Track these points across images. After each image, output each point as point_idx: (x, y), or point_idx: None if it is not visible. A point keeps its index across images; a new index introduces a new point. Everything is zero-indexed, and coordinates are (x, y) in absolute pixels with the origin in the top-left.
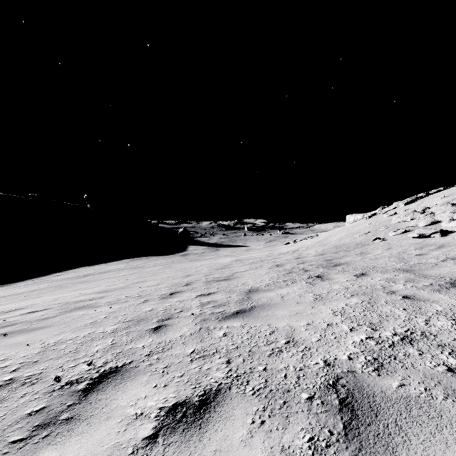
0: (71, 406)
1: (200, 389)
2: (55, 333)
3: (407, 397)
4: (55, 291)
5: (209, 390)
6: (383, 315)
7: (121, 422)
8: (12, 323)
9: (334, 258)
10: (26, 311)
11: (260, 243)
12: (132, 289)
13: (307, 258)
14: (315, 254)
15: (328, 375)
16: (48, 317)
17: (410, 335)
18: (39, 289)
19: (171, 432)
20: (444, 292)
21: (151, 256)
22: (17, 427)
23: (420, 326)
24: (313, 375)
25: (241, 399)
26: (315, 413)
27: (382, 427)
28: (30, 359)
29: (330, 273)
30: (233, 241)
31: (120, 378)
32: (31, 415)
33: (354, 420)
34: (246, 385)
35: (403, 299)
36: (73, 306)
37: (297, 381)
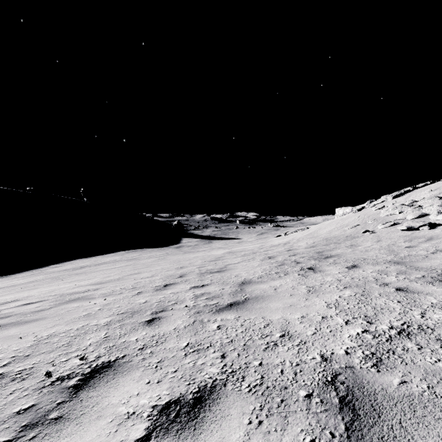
0: (61, 404)
1: (194, 385)
2: (48, 325)
3: (410, 396)
4: (51, 282)
5: (203, 387)
6: (378, 307)
7: (112, 422)
8: (7, 315)
9: (325, 250)
10: (22, 302)
11: (252, 235)
12: (127, 281)
13: (298, 250)
14: (306, 246)
15: (326, 371)
16: (43, 309)
17: (407, 329)
18: (36, 281)
19: (164, 433)
20: (437, 284)
21: (146, 248)
22: (4, 427)
23: (416, 319)
24: (310, 371)
25: (236, 396)
26: (314, 413)
27: (387, 429)
28: (22, 353)
29: (322, 265)
30: (225, 234)
31: (112, 374)
32: (19, 413)
33: (356, 421)
34: (242, 381)
35: (397, 291)
36: (68, 297)
37: (294, 377)
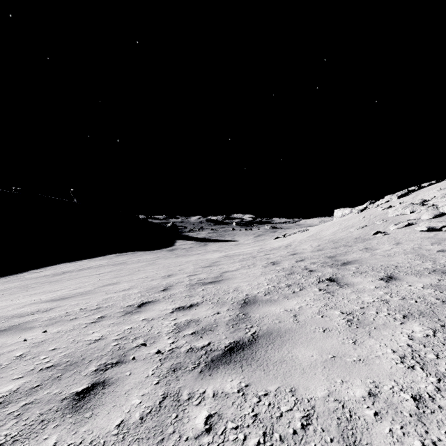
0: None
1: None
2: None
3: None
4: (14, 294)
5: None
6: None
7: None
8: None
9: (337, 254)
10: None
11: (249, 237)
12: (96, 296)
13: (305, 254)
14: (313, 250)
15: None
16: None
17: None
18: (3, 290)
19: None
20: None
21: (137, 251)
22: None
23: None
24: None
25: None
26: None
27: None
28: None
29: (345, 276)
30: (221, 236)
31: None
32: None
33: None
34: None
35: None
36: (0, 325)
37: None
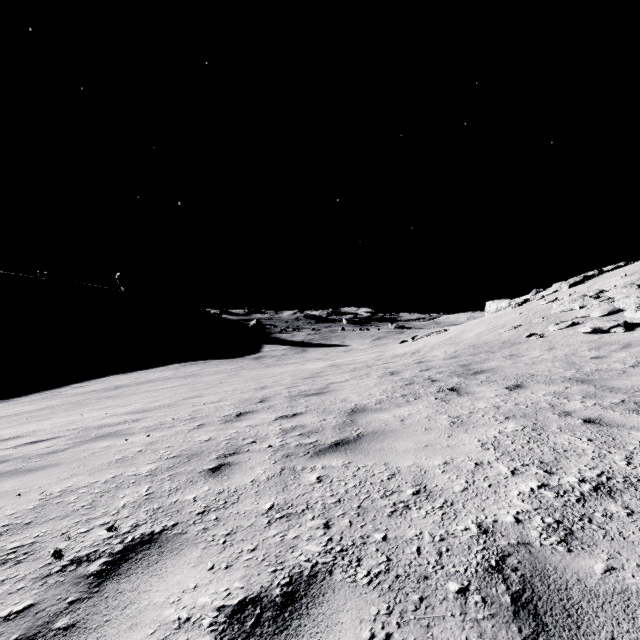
0: (75, 603)
1: (283, 573)
2: (63, 475)
3: (624, 592)
4: (71, 409)
5: (297, 576)
6: (559, 449)
7: (153, 635)
8: (1, 460)
9: (472, 362)
10: (25, 440)
11: (364, 341)
12: (182, 408)
13: (433, 362)
14: (445, 357)
15: (488, 550)
16: (56, 450)
17: (607, 483)
18: (50, 407)
19: None
20: None
21: (210, 359)
22: None
23: (619, 467)
24: (462, 550)
25: (350, 592)
26: (474, 620)
27: None
28: (20, 519)
29: (470, 385)
30: (326, 339)
31: (156, 553)
32: (8, 619)
33: (542, 634)
34: (357, 566)
35: (585, 424)
36: (95, 433)
37: (438, 560)
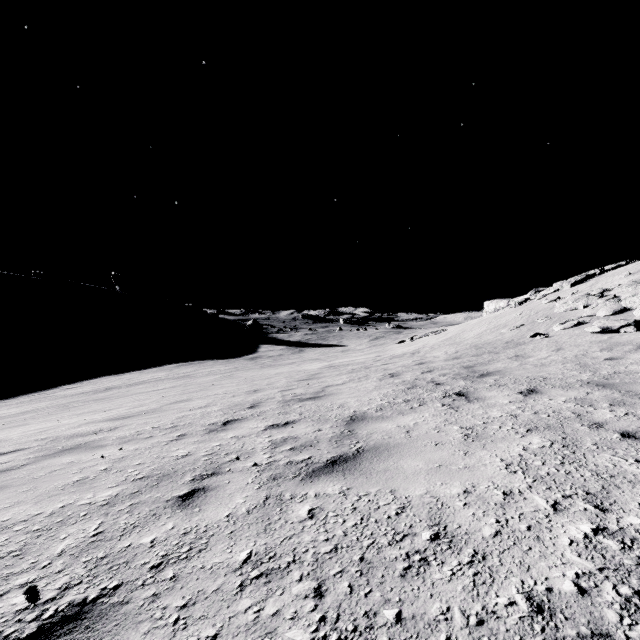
0: None
1: None
2: (3, 504)
3: None
4: (53, 414)
5: None
6: (604, 473)
7: None
8: None
9: (477, 363)
10: None
11: (362, 341)
12: (166, 414)
13: (435, 363)
14: (447, 358)
15: None
16: (11, 467)
17: None
18: (34, 411)
19: None
20: None
21: (206, 359)
22: None
23: None
24: None
25: None
26: None
27: None
28: None
29: (479, 389)
30: (323, 339)
31: None
32: None
33: None
34: None
35: (625, 439)
36: (63, 444)
37: None
